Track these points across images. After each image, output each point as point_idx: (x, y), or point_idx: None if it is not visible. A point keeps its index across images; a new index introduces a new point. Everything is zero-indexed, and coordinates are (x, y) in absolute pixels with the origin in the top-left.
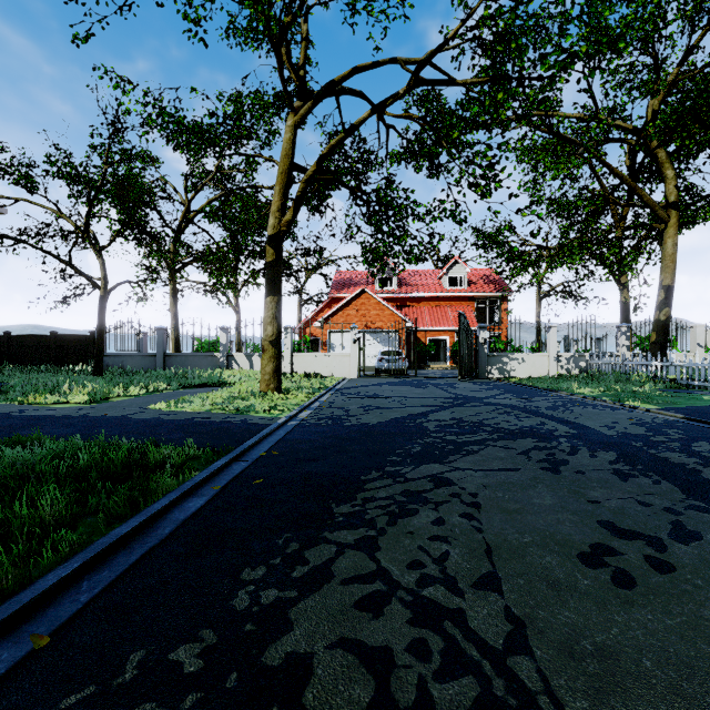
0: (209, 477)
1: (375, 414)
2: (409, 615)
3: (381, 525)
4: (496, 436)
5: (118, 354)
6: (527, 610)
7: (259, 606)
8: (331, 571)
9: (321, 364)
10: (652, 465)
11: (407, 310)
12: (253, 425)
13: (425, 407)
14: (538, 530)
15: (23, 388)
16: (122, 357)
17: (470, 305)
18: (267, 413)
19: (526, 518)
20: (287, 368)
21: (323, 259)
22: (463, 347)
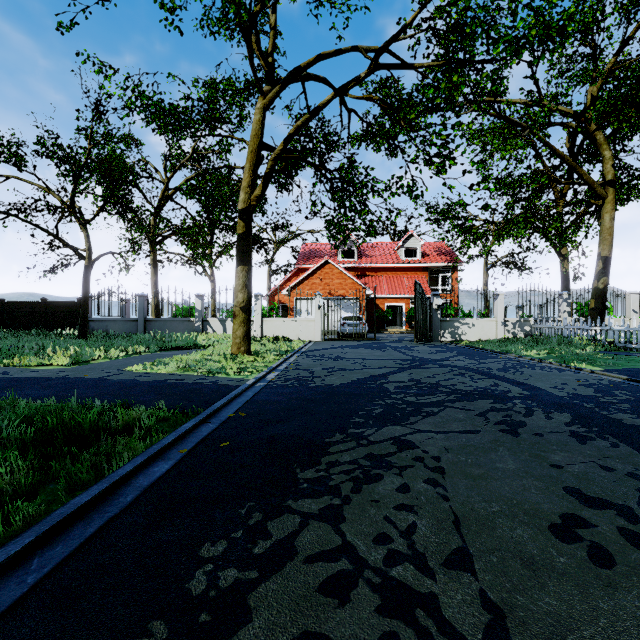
0: (176, 440)
1: (338, 375)
2: (378, 601)
3: (345, 492)
4: (453, 397)
5: (102, 319)
6: (504, 595)
7: (216, 590)
8: (294, 547)
9: (288, 328)
10: (607, 427)
11: (367, 279)
12: (223, 386)
13: (385, 369)
14: (505, 498)
15: (10, 351)
16: (106, 322)
17: (424, 275)
18: (237, 374)
19: (491, 484)
20: (258, 332)
21: (290, 233)
22: (418, 313)
